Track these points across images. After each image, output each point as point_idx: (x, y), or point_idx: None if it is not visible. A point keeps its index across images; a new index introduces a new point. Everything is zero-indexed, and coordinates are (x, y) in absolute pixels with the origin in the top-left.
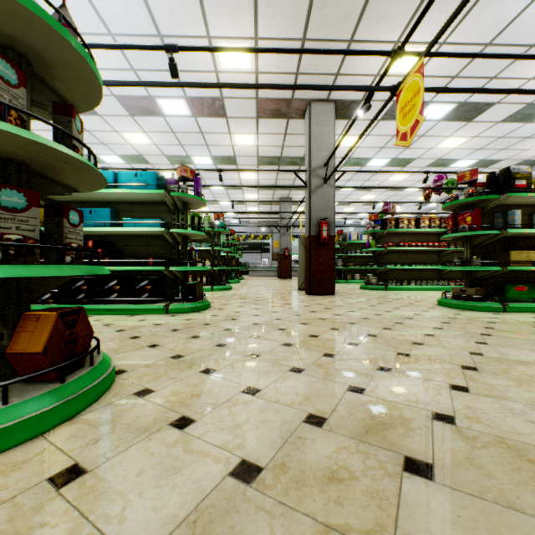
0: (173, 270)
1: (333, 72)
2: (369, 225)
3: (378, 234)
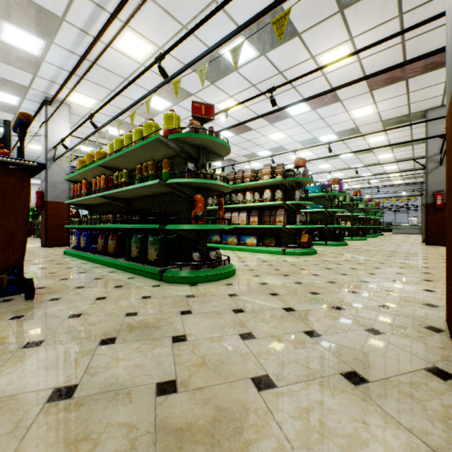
0: (328, 227)
1: (439, 95)
2: None
3: None
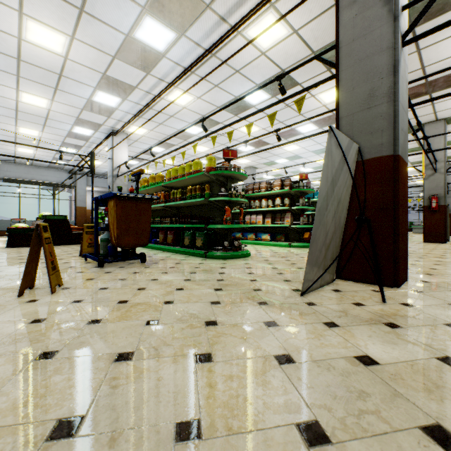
0: None
1: (431, 113)
2: None
3: None
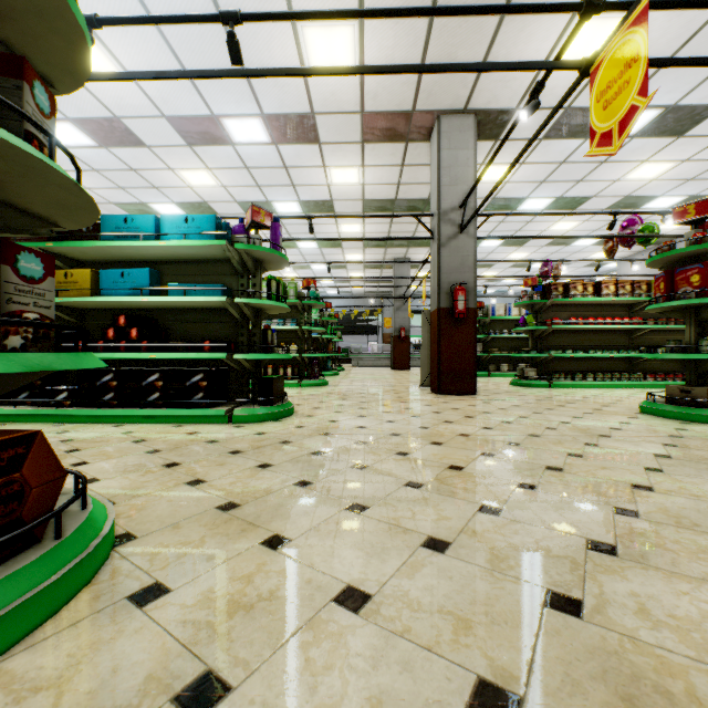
0: (239, 359)
1: None
2: (524, 293)
3: (537, 306)
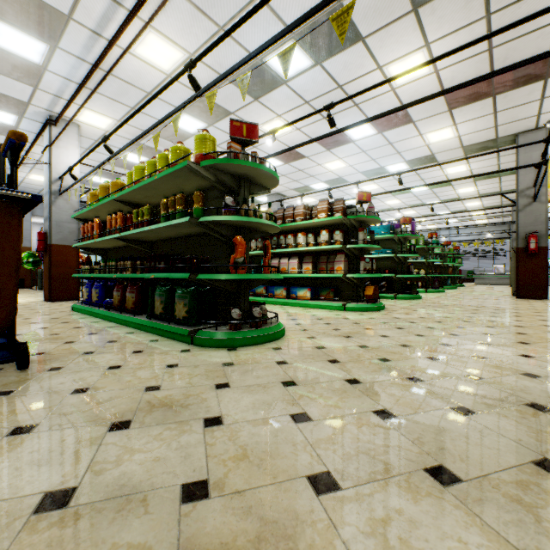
0: (398, 276)
1: (533, 115)
2: None
3: None
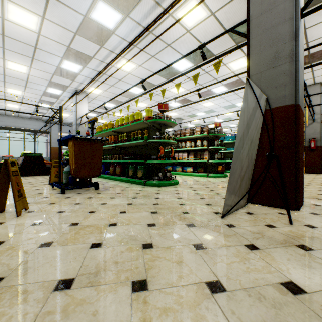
0: None
1: (311, 78)
2: None
3: None
